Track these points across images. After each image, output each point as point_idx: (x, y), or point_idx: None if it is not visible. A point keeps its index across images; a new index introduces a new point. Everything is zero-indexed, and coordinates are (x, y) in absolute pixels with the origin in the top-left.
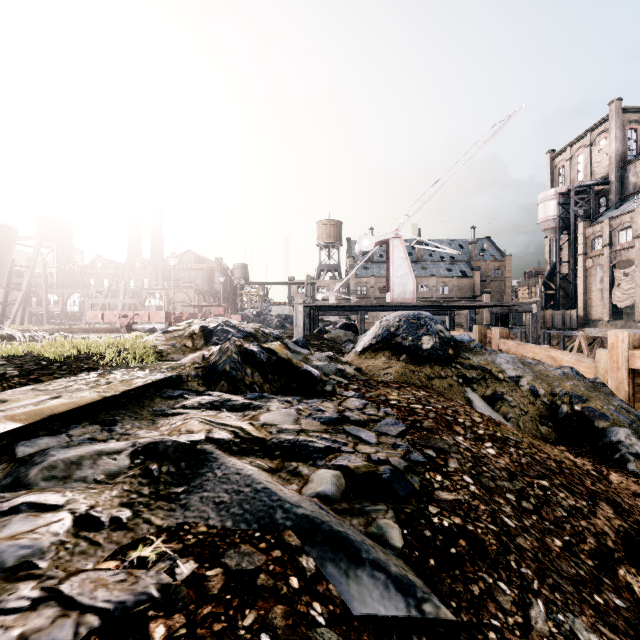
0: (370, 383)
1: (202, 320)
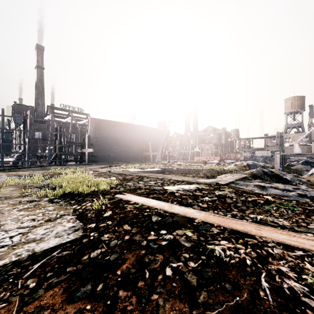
0: (312, 184)
1: (245, 162)
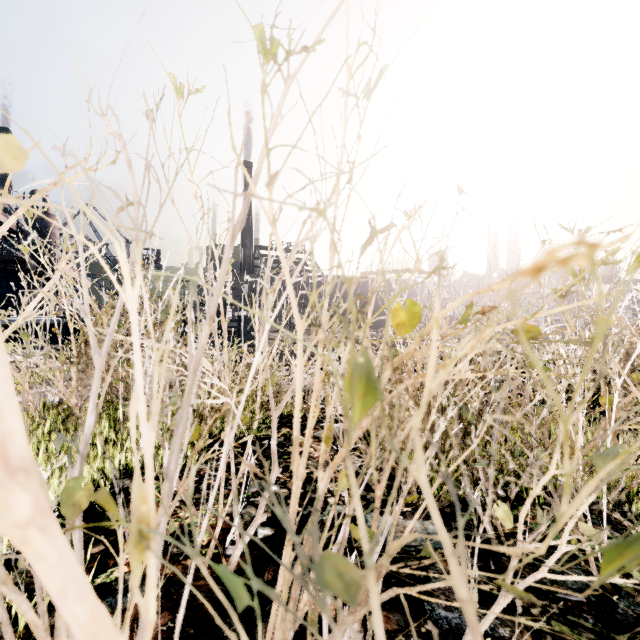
0: None
1: None
